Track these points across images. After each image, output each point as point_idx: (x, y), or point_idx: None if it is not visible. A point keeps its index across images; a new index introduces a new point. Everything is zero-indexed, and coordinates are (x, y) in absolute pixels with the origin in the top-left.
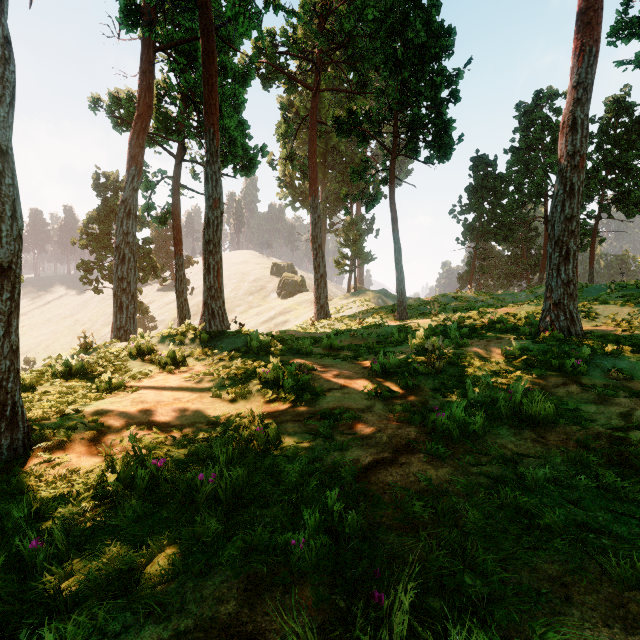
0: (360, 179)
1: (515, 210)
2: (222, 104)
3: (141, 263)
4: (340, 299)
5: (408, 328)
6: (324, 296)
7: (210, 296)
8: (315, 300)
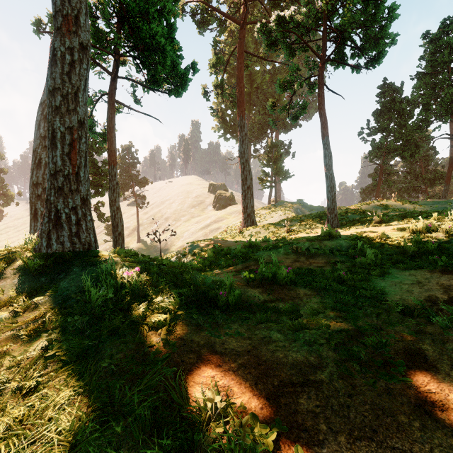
0: (287, 89)
1: (421, 129)
2: (149, 11)
3: (100, 181)
4: (263, 209)
5: (368, 240)
6: (250, 206)
7: (54, 188)
8: (242, 209)
